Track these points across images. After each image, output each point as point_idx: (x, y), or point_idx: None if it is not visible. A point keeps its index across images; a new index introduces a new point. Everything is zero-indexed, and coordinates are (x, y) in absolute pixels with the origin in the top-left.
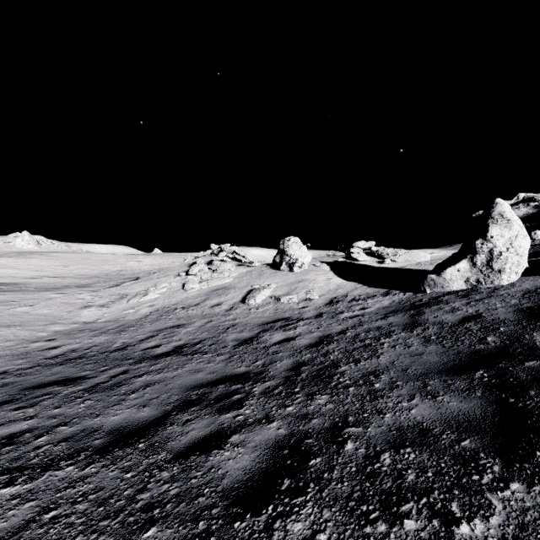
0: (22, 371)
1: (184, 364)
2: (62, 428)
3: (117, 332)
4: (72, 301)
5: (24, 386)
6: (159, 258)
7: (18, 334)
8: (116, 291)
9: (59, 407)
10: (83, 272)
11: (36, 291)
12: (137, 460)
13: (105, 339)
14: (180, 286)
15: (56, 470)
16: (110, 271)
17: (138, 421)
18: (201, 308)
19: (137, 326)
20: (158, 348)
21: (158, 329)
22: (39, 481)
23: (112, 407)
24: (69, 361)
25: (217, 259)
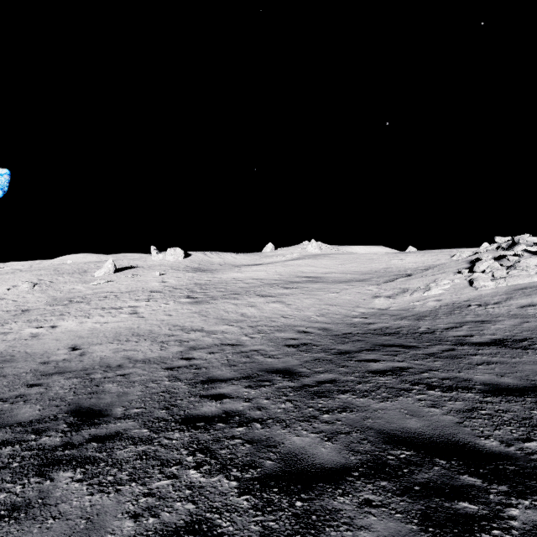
0: (361, 335)
1: (518, 355)
2: (435, 372)
3: (415, 319)
4: (364, 291)
5: (373, 343)
6: (420, 256)
7: (339, 311)
8: (396, 285)
9: (416, 360)
10: (356, 269)
11: (333, 283)
12: (533, 406)
13: (407, 323)
14: (466, 283)
15: (459, 392)
16: (378, 268)
17: (507, 384)
18: (504, 307)
19: (431, 317)
20: (471, 338)
21: (457, 322)
22: (452, 394)
23: (467, 370)
24: (389, 334)
25: (506, 254)
